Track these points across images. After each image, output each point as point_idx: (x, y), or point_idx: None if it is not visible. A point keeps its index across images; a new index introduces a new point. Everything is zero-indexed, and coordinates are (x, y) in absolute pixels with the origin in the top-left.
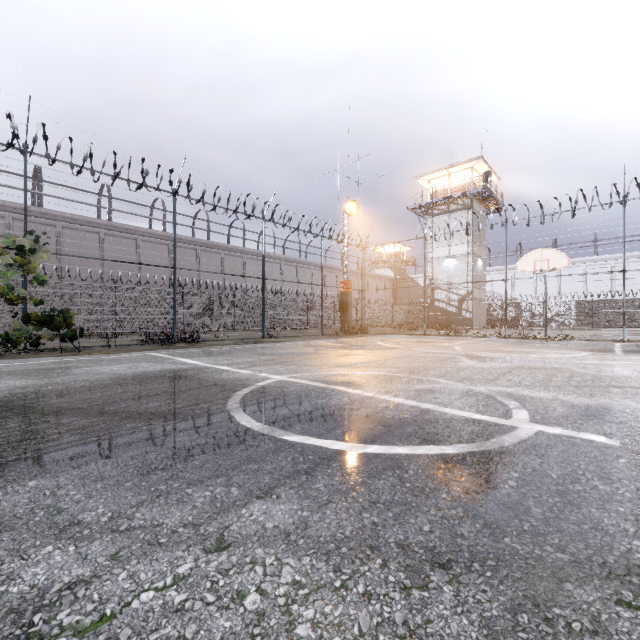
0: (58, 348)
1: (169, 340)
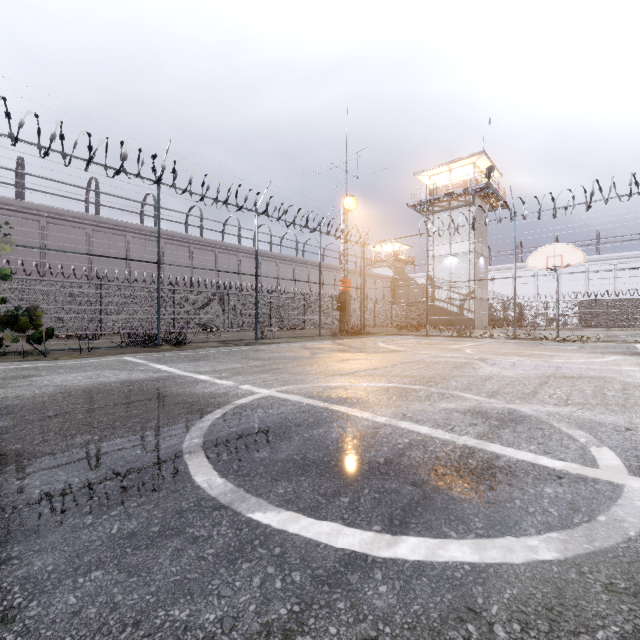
0: (24, 351)
1: (152, 342)
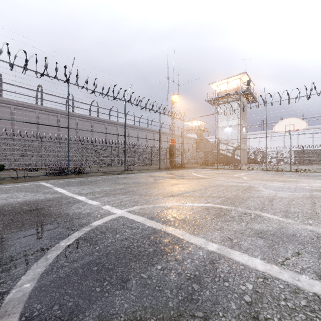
0: None
1: (64, 172)
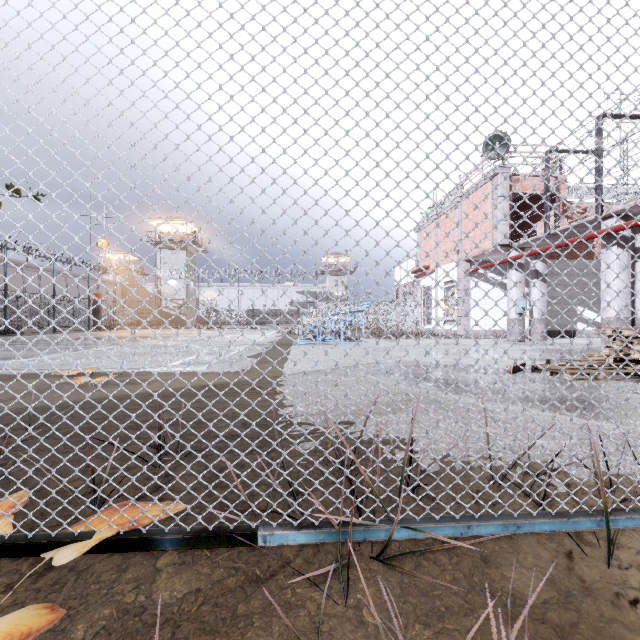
0: None
1: (4, 333)
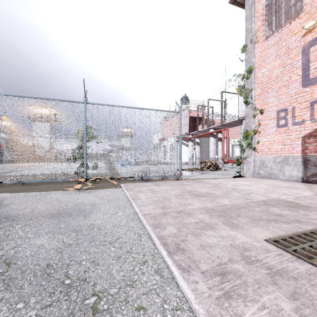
0: None
1: None
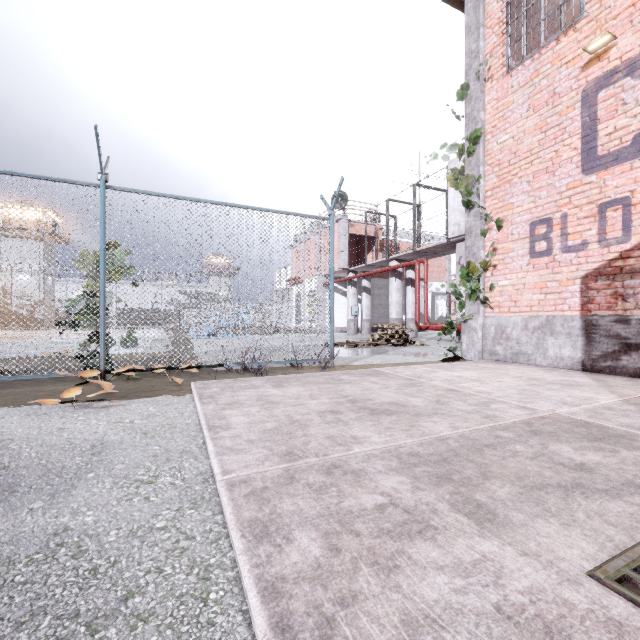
0: None
1: None
